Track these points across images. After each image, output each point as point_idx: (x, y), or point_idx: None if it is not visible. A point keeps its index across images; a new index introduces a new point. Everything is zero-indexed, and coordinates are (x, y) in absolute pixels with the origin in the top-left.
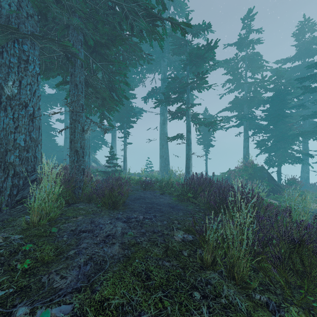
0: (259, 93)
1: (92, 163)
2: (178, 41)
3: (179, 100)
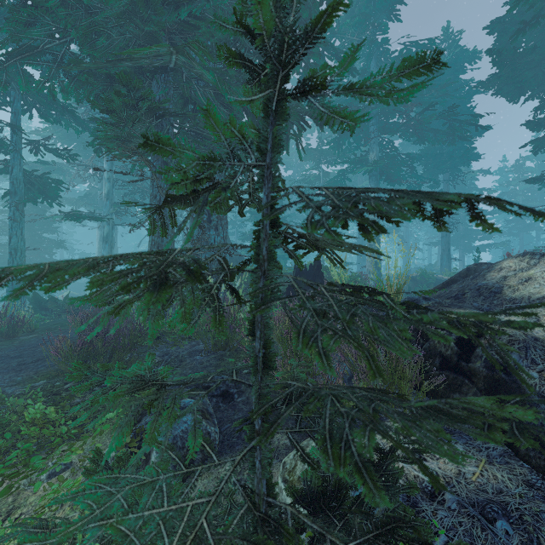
0: None
1: None
2: None
3: None
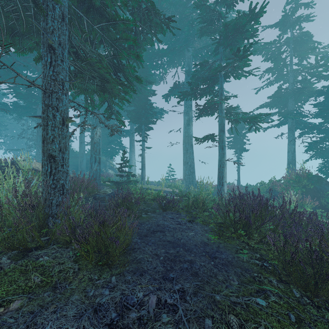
0: (309, 83)
1: (109, 170)
2: (208, 15)
3: (208, 92)
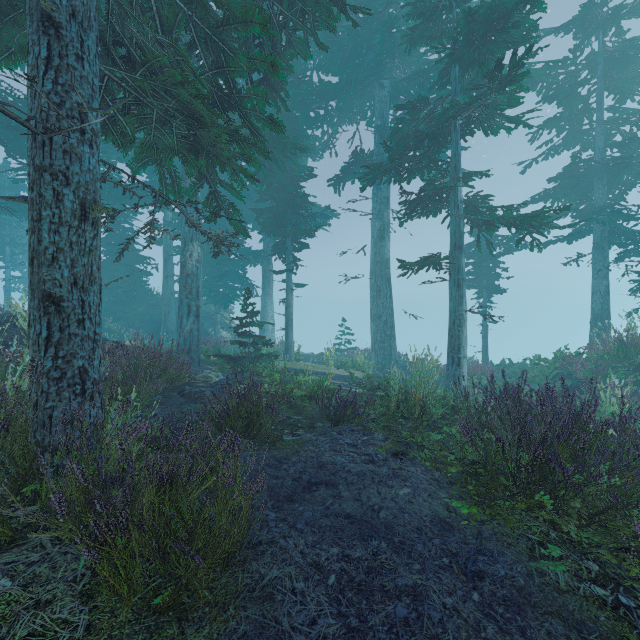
0: None
1: (222, 331)
2: None
3: (427, 165)
